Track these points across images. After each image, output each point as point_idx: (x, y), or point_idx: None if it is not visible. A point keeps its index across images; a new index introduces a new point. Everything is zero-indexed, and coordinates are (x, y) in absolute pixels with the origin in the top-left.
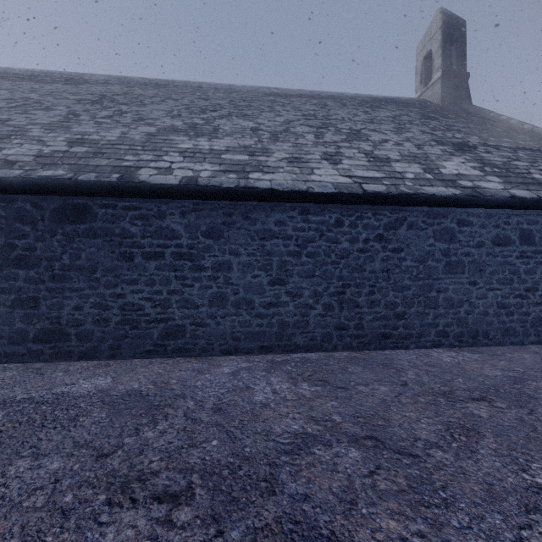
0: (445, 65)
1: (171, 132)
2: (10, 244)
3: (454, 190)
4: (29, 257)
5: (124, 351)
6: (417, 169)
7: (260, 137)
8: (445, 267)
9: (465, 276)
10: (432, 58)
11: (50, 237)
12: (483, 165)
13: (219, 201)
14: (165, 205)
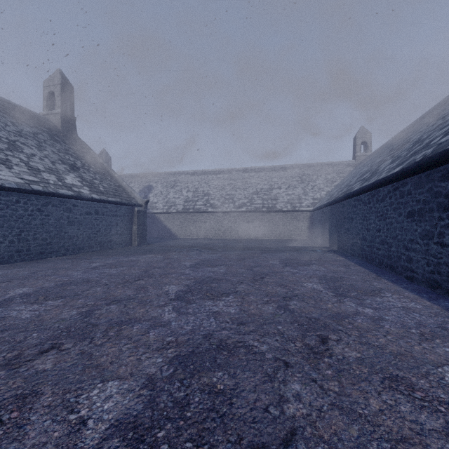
0: (63, 107)
1: None
2: None
3: (71, 192)
4: None
5: None
6: (55, 179)
7: None
8: (68, 223)
9: (76, 226)
10: (55, 98)
11: None
12: (82, 180)
13: None
14: None
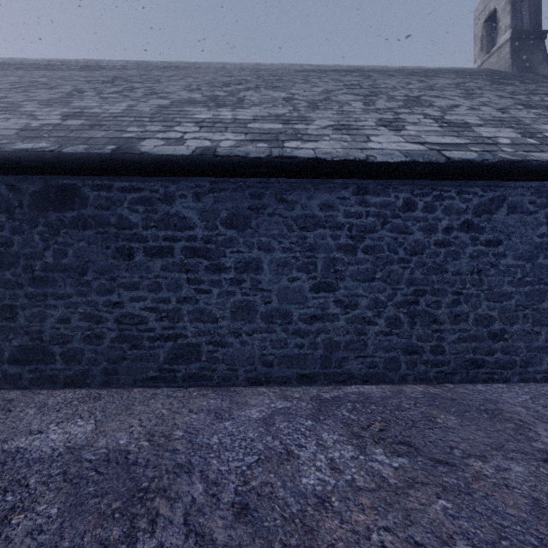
0: (514, 24)
1: (187, 104)
2: None
3: None
4: (4, 254)
5: (121, 376)
6: (512, 134)
7: (295, 106)
8: None
9: None
10: (497, 18)
11: (29, 228)
12: None
13: (245, 179)
14: (174, 184)
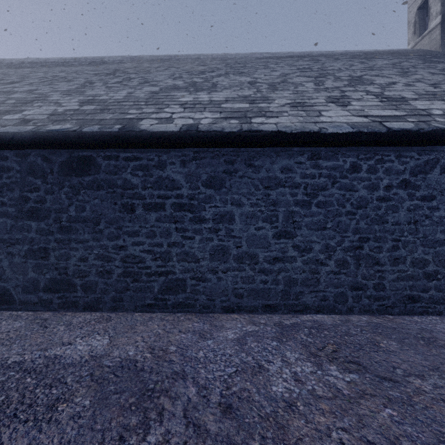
0: (444, 10)
1: (172, 89)
2: (24, 197)
3: None
4: (40, 209)
5: (125, 303)
6: (444, 106)
7: (258, 88)
8: None
9: None
10: (428, 6)
11: (58, 190)
12: None
13: (220, 149)
14: (165, 154)
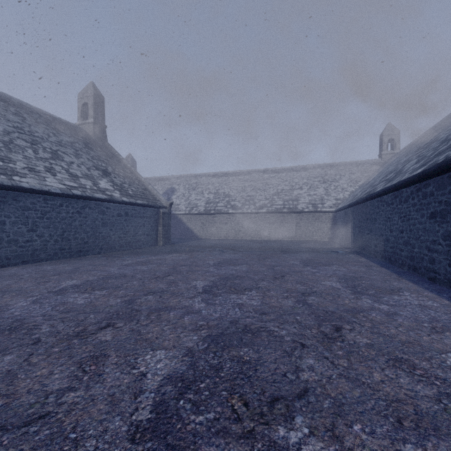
0: (95, 117)
1: None
2: None
3: (105, 196)
4: None
5: None
6: (91, 184)
7: None
8: (102, 224)
9: (109, 227)
10: (88, 108)
11: None
12: (114, 185)
13: None
14: None
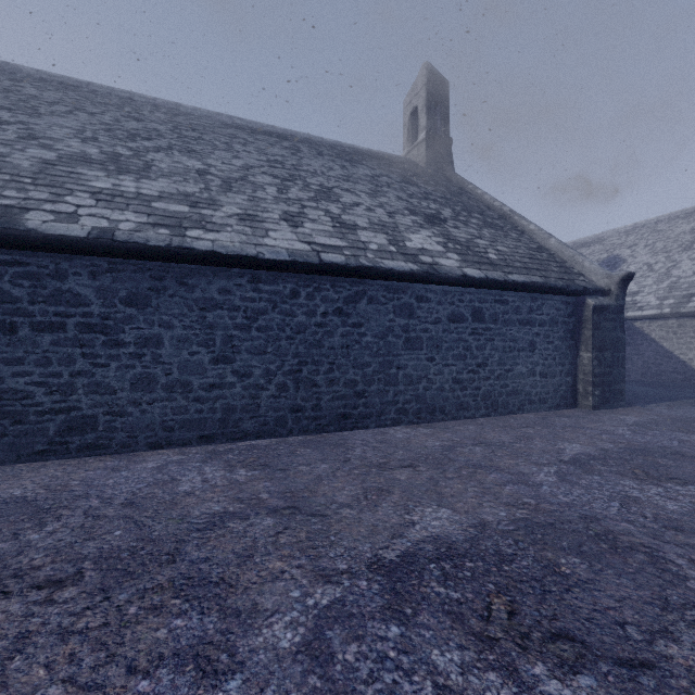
0: (429, 126)
1: (80, 162)
2: None
3: (413, 265)
4: None
5: (1, 454)
6: (383, 240)
7: (208, 184)
8: (405, 343)
9: (423, 352)
10: (418, 116)
11: None
12: (447, 241)
13: (146, 262)
14: (67, 262)
